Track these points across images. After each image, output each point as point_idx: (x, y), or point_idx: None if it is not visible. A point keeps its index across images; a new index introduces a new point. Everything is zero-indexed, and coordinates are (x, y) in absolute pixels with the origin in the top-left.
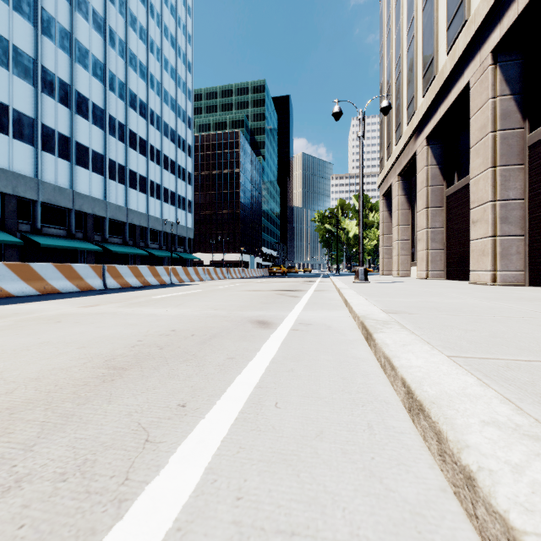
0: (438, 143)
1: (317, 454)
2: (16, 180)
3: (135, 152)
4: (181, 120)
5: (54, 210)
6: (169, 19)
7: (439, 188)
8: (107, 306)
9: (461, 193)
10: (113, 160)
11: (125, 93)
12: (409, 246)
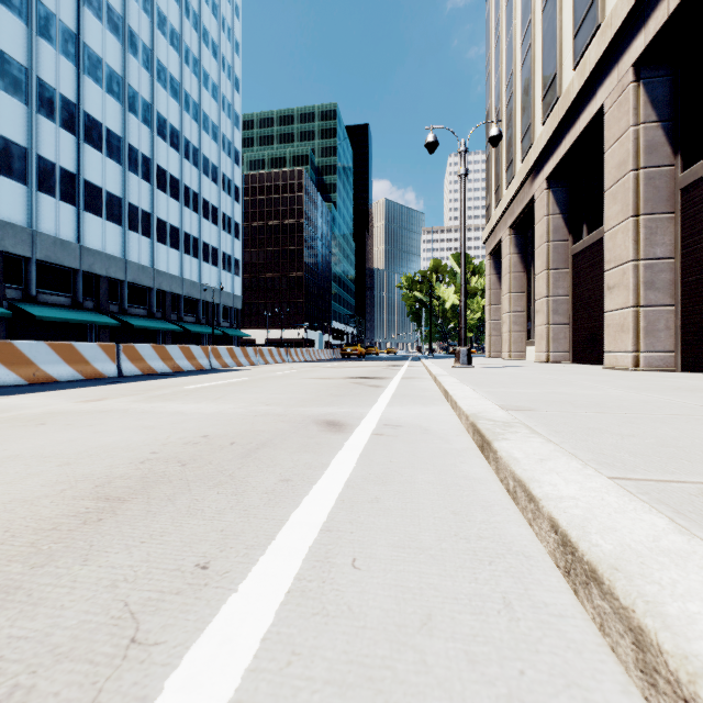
0: (562, 185)
1: (425, 665)
2: (2, 230)
3: (165, 195)
4: (226, 154)
5: (54, 270)
6: (210, 21)
7: (563, 245)
8: (118, 400)
9: (591, 251)
10: (135, 205)
11: (151, 116)
12: (524, 320)
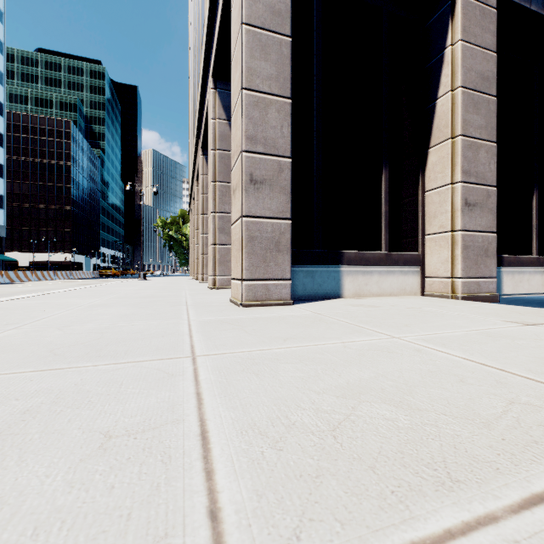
0: None
1: None
2: None
3: None
4: None
5: None
6: None
7: None
8: None
9: None
10: None
11: None
12: None
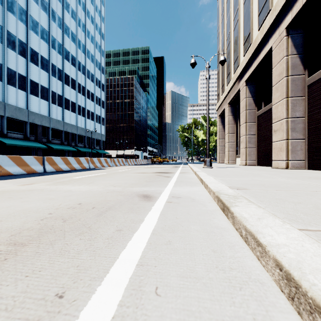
0: (252, 84)
1: None
2: None
3: (69, 87)
4: (97, 68)
5: (15, 122)
6: (90, 6)
7: (253, 111)
8: (39, 184)
9: (266, 114)
10: (54, 91)
11: (62, 50)
12: (235, 146)
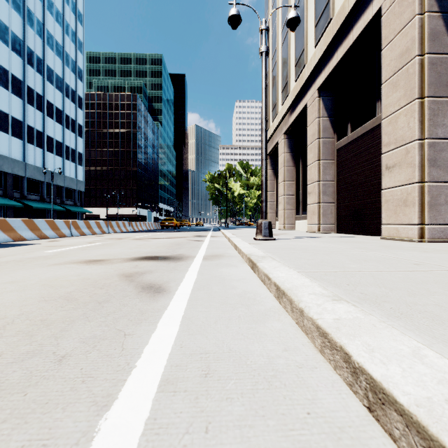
0: (329, 95)
1: None
2: None
3: (6, 91)
4: (69, 69)
5: None
6: None
7: (330, 141)
8: None
9: (356, 144)
10: None
11: None
12: (294, 201)
